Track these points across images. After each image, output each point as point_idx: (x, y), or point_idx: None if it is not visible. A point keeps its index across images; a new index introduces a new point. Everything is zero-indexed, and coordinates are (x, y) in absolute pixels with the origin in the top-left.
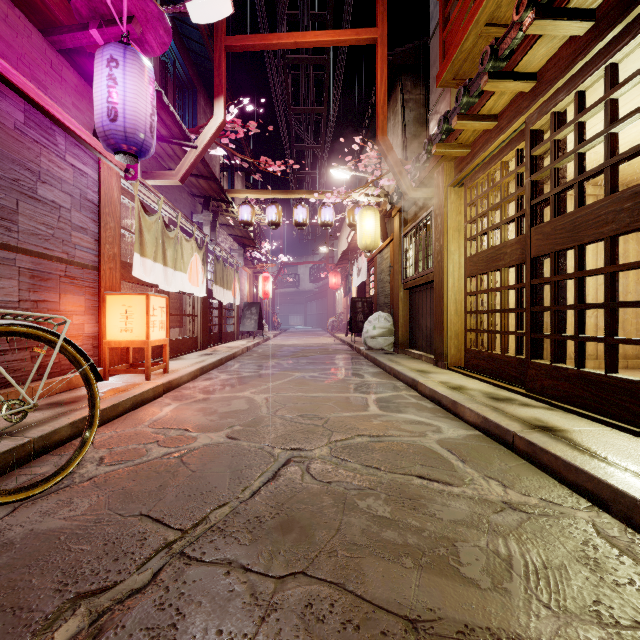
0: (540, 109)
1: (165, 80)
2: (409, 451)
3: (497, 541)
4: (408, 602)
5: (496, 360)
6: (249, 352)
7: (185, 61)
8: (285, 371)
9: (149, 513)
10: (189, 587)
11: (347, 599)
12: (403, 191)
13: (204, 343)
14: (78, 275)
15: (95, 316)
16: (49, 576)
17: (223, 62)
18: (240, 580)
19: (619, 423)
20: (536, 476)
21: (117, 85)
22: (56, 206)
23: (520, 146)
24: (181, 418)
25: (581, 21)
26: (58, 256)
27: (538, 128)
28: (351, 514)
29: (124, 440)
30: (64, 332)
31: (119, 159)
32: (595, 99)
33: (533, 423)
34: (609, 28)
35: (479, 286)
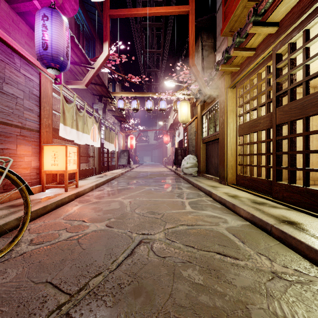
0: (281, 42)
1: (78, 34)
2: (210, 235)
3: (274, 304)
4: None
5: (254, 181)
6: (122, 175)
7: (89, 24)
8: (141, 186)
9: (52, 280)
10: None
11: None
12: (203, 91)
13: (99, 171)
14: (28, 135)
15: (38, 157)
16: None
17: (108, 23)
18: None
19: None
20: (288, 253)
21: (47, 30)
22: (14, 97)
23: (269, 64)
24: (82, 213)
25: None
26: (16, 124)
27: (280, 53)
28: (178, 281)
29: (47, 228)
30: (8, 166)
31: (49, 71)
32: (311, 37)
33: (281, 219)
34: None
35: (244, 141)
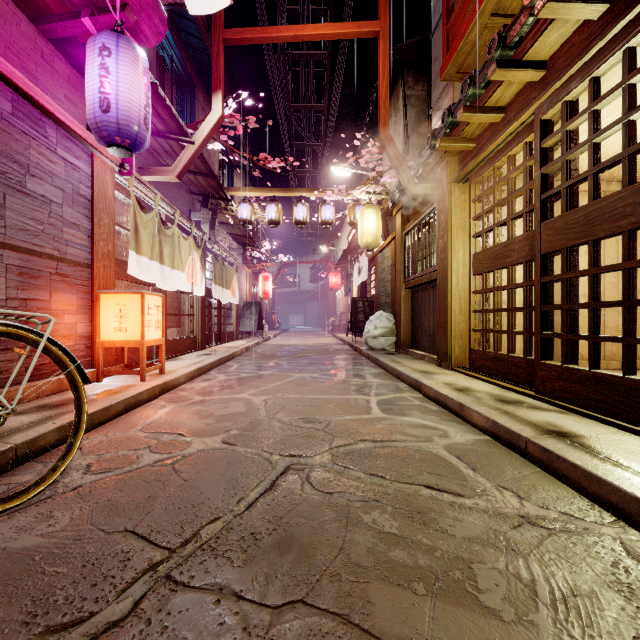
0: (551, 98)
1: (163, 75)
2: (415, 458)
3: (517, 562)
4: (422, 638)
5: (503, 361)
6: (248, 352)
7: (183, 56)
8: (285, 372)
9: (135, 529)
10: (174, 619)
11: (352, 635)
12: (405, 188)
13: (203, 343)
14: (70, 273)
15: (88, 315)
16: (17, 605)
17: (221, 55)
18: (231, 610)
19: (639, 428)
20: (553, 486)
21: (109, 75)
22: (46, 201)
23: (529, 138)
24: (176, 421)
25: (596, 3)
26: (49, 253)
27: (548, 119)
28: (355, 530)
29: (114, 445)
30: (48, 331)
31: (112, 152)
32: (608, 88)
33: (546, 428)
34: (628, 9)
35: (485, 284)
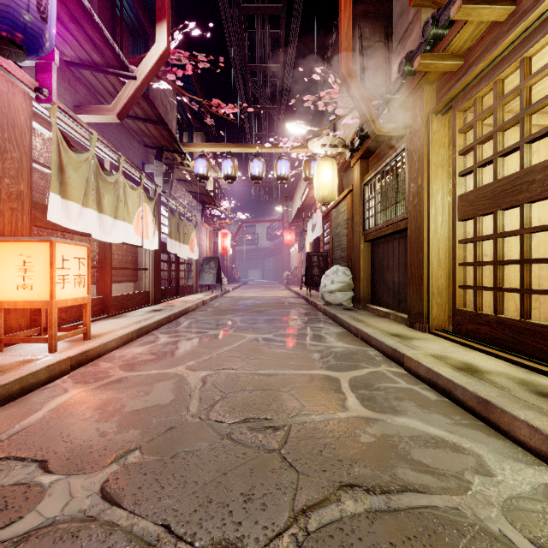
0: None
1: (110, 18)
2: None
3: None
4: None
5: (513, 328)
6: (204, 306)
7: (134, 2)
8: (236, 331)
9: None
10: None
11: None
12: (369, 129)
13: (157, 298)
14: None
15: None
16: None
17: None
18: None
19: None
20: None
21: None
22: None
23: None
24: (58, 427)
25: None
26: None
27: None
28: None
29: None
30: None
31: None
32: None
33: None
34: None
35: (478, 231)
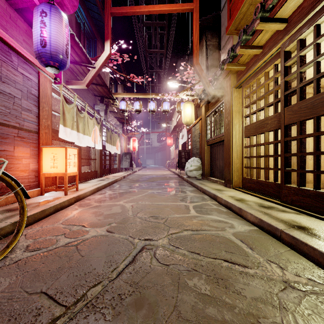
0: (290, 38)
1: (79, 33)
2: (217, 241)
3: (288, 317)
4: None
5: (261, 184)
6: (125, 178)
7: (90, 23)
8: (143, 189)
9: (47, 291)
10: None
11: None
12: (207, 91)
13: (101, 174)
14: (26, 136)
15: (36, 159)
16: None
17: (109, 21)
18: None
19: None
20: (300, 260)
21: (46, 26)
22: (12, 96)
23: (276, 62)
24: (82, 218)
25: None
26: (13, 125)
27: (288, 50)
28: (183, 292)
29: (45, 233)
30: (3, 168)
31: (48, 70)
32: (321, 33)
33: (291, 223)
34: None
35: (251, 142)
